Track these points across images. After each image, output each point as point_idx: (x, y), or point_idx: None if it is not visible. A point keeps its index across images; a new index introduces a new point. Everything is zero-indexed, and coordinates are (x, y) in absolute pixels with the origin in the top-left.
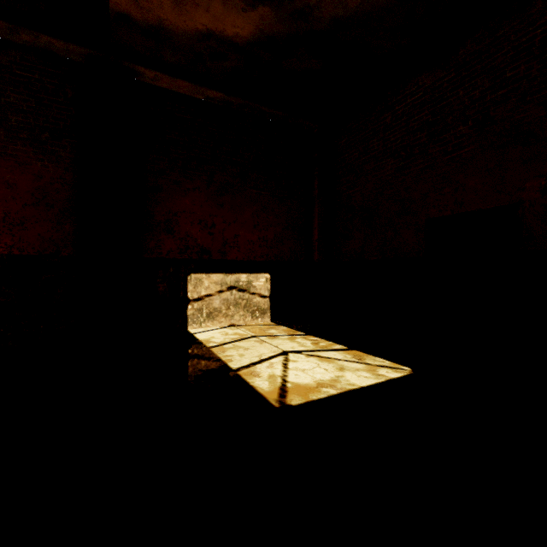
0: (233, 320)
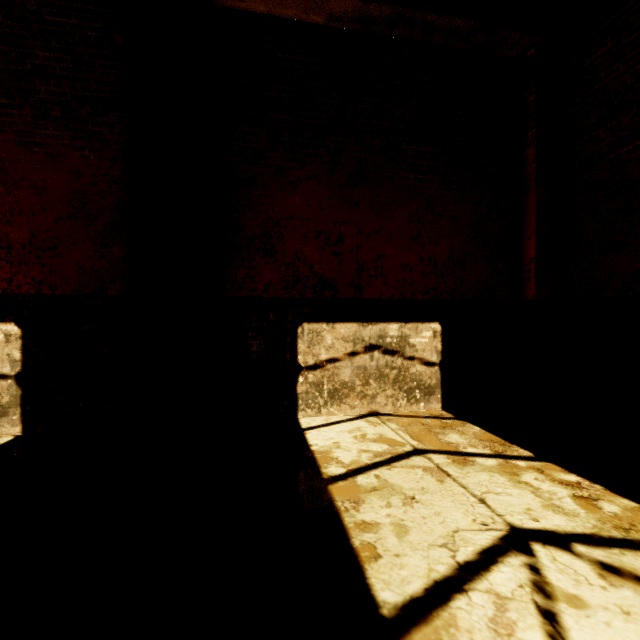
0: (375, 405)
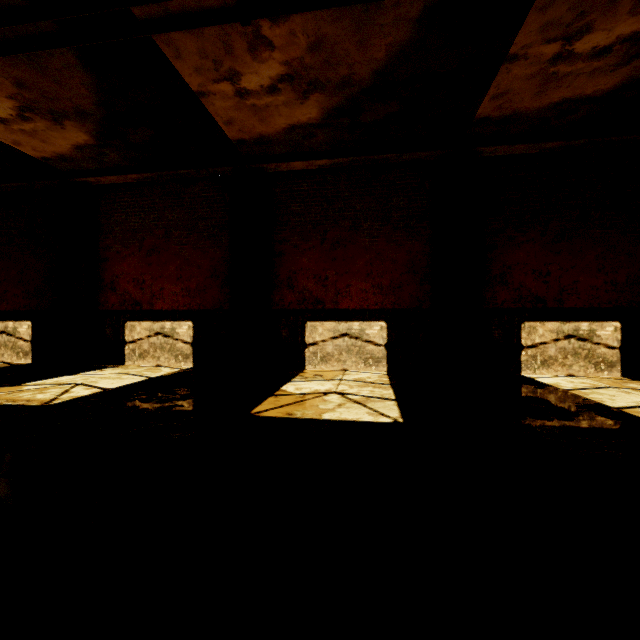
0: (571, 371)
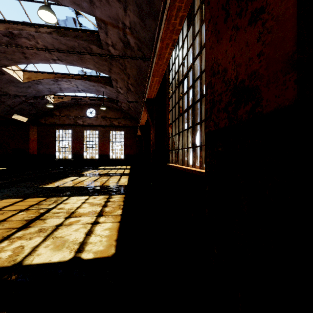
0: None
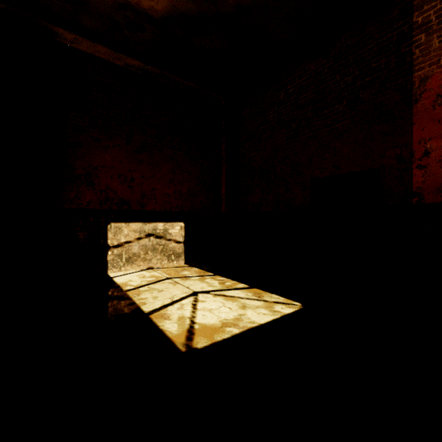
0: (151, 264)
